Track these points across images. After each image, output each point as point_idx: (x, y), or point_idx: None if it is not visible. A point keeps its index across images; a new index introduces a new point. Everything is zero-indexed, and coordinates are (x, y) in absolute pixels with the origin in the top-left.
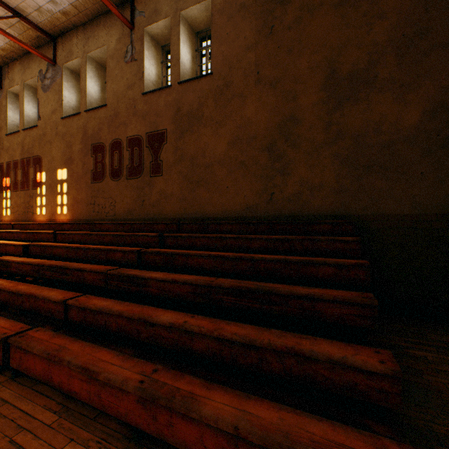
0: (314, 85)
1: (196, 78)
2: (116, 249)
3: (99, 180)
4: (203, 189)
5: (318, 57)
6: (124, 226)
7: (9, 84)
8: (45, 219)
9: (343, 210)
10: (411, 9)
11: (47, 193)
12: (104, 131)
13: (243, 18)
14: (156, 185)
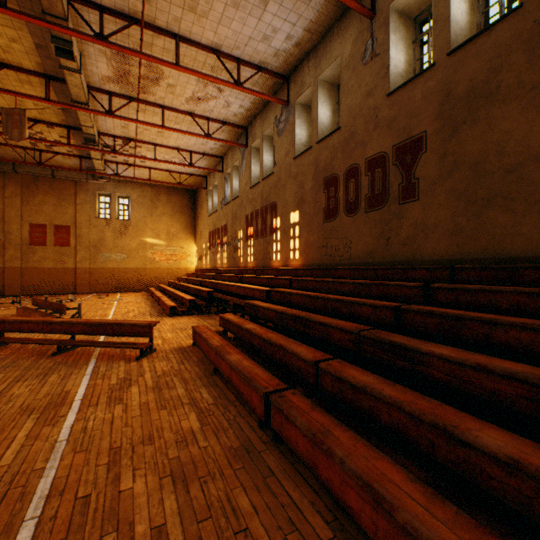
0: None
1: (483, 31)
2: (363, 302)
3: (332, 218)
4: (498, 211)
5: None
6: (363, 273)
7: (252, 141)
8: (279, 265)
9: None
10: None
11: (281, 238)
12: (336, 160)
13: None
14: (407, 215)
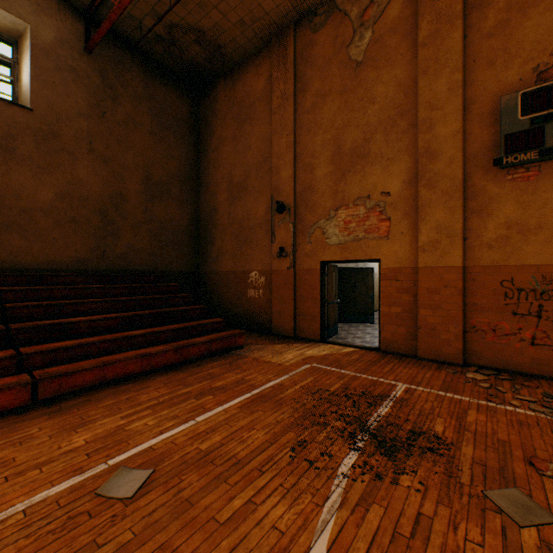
0: (138, 178)
1: (5, 101)
2: None
3: None
4: (17, 236)
5: (140, 160)
6: None
7: None
8: None
9: (155, 267)
10: (185, 163)
11: None
12: None
13: (75, 82)
14: None
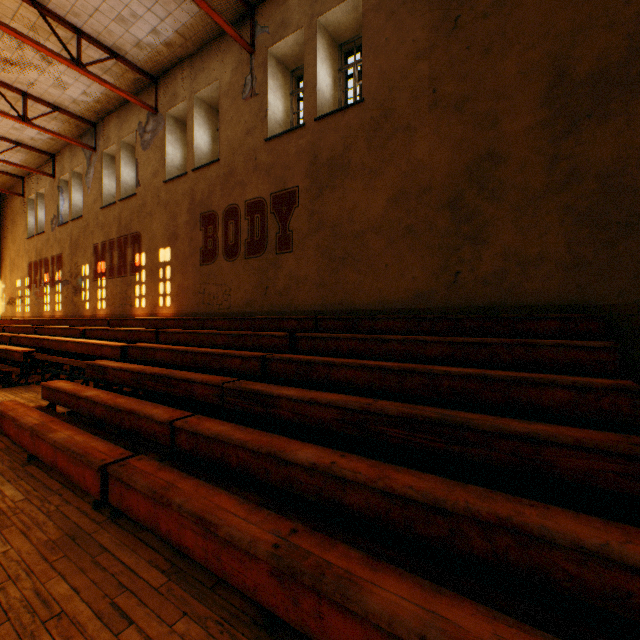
0: (528, 100)
1: (340, 110)
2: (233, 354)
3: (210, 261)
4: (349, 270)
5: (534, 55)
6: (242, 323)
7: (104, 144)
8: (145, 314)
9: (580, 296)
10: None
11: (147, 280)
12: (215, 195)
13: (410, 12)
14: (283, 265)
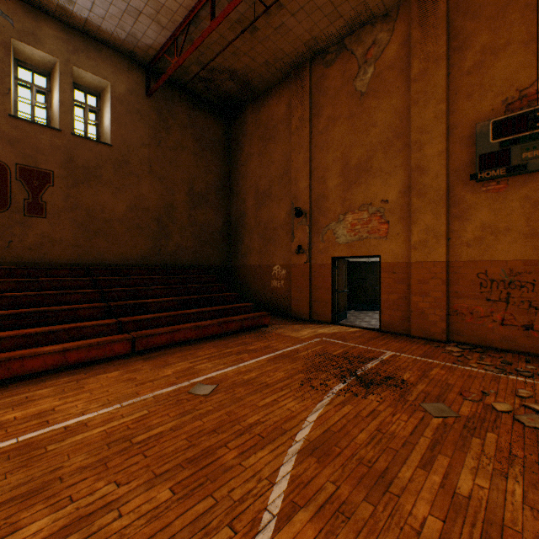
0: (184, 191)
1: (95, 141)
2: (75, 291)
3: None
4: (102, 239)
5: (186, 176)
6: None
7: None
8: None
9: (197, 262)
10: (220, 176)
11: None
12: None
13: (140, 120)
14: (35, 226)
